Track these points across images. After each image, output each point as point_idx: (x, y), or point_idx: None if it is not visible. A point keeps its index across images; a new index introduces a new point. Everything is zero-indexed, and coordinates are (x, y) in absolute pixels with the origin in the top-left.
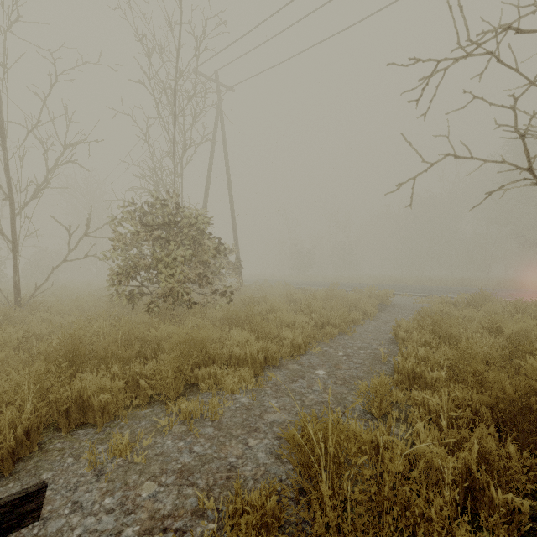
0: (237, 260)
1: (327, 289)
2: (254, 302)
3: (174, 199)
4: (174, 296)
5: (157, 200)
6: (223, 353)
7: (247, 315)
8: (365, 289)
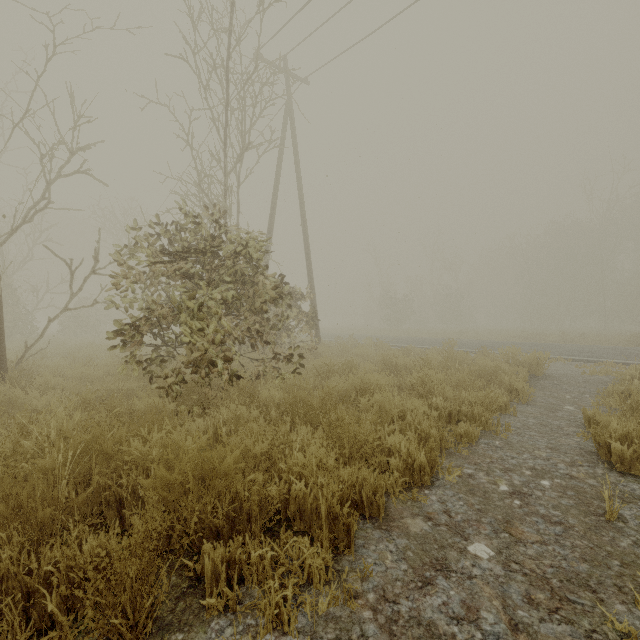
0: (312, 309)
1: (440, 349)
2: (335, 371)
3: (215, 217)
4: (209, 364)
5: (188, 217)
6: (271, 493)
7: (322, 400)
8: (500, 351)
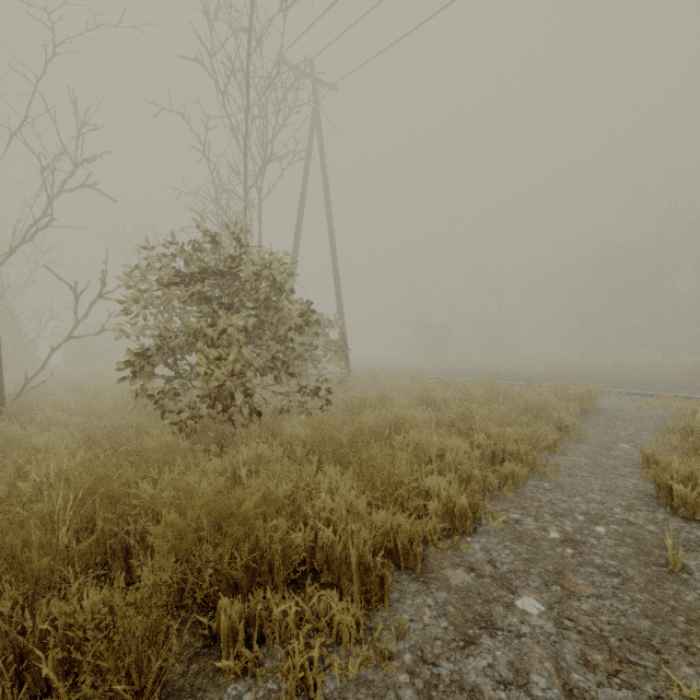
0: (342, 337)
1: (482, 381)
2: (367, 406)
3: (234, 235)
4: (227, 398)
5: (204, 236)
6: (296, 541)
7: (352, 437)
8: (548, 384)
